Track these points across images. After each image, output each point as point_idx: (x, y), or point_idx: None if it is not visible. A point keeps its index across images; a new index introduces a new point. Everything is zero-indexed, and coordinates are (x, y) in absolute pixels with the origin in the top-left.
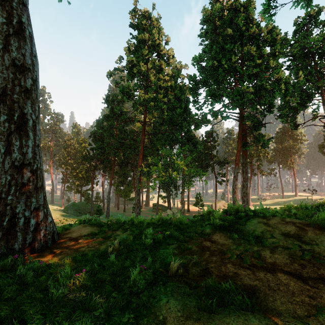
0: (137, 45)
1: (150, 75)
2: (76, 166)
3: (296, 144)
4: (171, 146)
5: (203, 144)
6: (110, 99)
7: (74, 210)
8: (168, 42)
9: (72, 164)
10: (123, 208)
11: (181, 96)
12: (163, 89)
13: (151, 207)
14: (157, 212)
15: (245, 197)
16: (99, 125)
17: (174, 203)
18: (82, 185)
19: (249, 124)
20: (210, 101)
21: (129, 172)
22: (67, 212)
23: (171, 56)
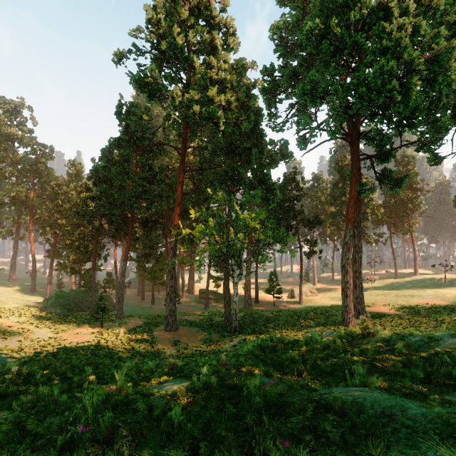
0: (169, 3)
1: (192, 58)
2: (72, 230)
3: (417, 197)
4: (231, 192)
5: (282, 192)
6: (125, 112)
7: (58, 305)
8: (225, 7)
9: (66, 226)
10: (151, 298)
11: (248, 100)
12: (216, 85)
13: (197, 296)
14: (207, 304)
15: (358, 279)
16: (104, 155)
17: (237, 292)
18: (81, 261)
19: (349, 164)
20: (297, 116)
21: (161, 240)
22: (45, 309)
23: (232, 29)
